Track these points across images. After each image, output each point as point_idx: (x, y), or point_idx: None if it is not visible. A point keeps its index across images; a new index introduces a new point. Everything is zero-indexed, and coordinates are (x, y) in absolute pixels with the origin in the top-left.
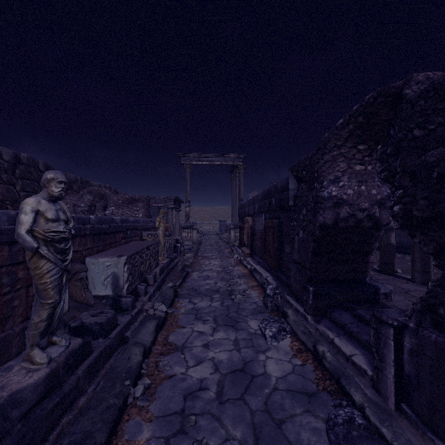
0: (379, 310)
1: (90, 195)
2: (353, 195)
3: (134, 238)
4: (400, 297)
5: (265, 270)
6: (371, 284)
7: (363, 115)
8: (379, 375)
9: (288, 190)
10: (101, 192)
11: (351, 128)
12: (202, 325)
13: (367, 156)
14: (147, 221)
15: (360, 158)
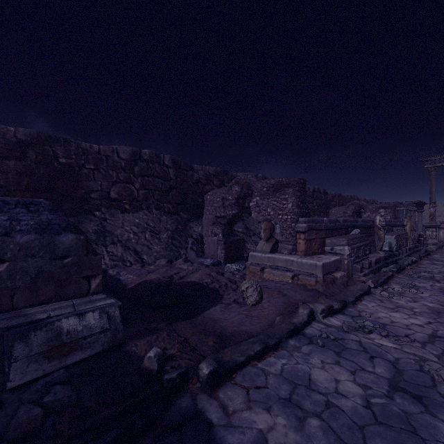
0: None
1: (352, 206)
2: None
3: (388, 231)
4: None
5: None
6: None
7: None
8: None
9: None
10: (360, 204)
11: None
12: (436, 266)
13: None
14: (395, 221)
15: None
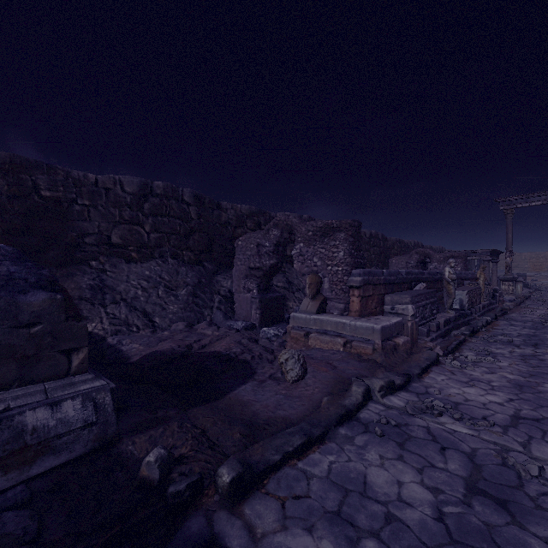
0: None
1: (416, 255)
2: None
3: (459, 285)
4: None
5: None
6: None
7: None
8: None
9: None
10: (425, 253)
11: None
12: (514, 327)
13: None
14: (466, 273)
15: None
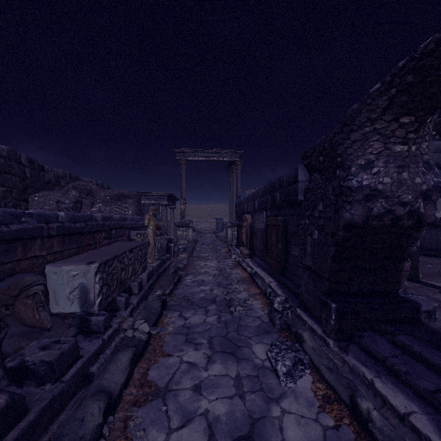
0: None
1: (75, 191)
2: (391, 185)
3: (120, 238)
4: None
5: (267, 273)
6: (408, 299)
7: (414, 72)
8: None
9: (298, 182)
10: (87, 188)
11: (393, 94)
12: (194, 351)
13: (412, 132)
14: (136, 219)
15: (402, 135)
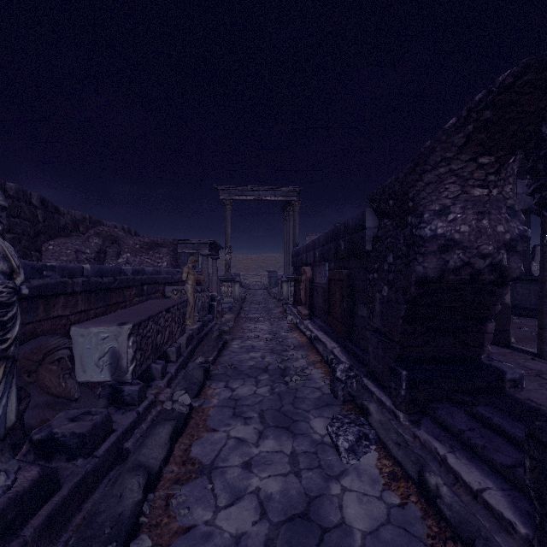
0: (544, 428)
1: (98, 238)
2: (470, 234)
3: (153, 295)
4: (532, 383)
5: (329, 338)
6: (491, 365)
7: (492, 108)
8: (546, 543)
9: (365, 228)
10: (112, 234)
11: (470, 131)
12: (243, 426)
13: (493, 174)
14: (172, 272)
15: (481, 177)
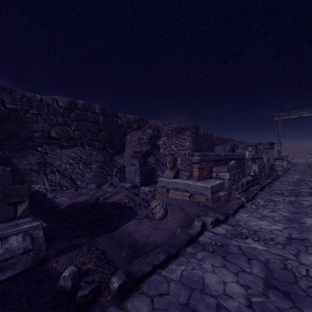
0: None
1: (229, 145)
2: None
3: (253, 162)
4: None
5: None
6: None
7: None
8: None
9: None
10: (234, 143)
11: None
12: (284, 185)
13: None
14: (257, 155)
15: None
